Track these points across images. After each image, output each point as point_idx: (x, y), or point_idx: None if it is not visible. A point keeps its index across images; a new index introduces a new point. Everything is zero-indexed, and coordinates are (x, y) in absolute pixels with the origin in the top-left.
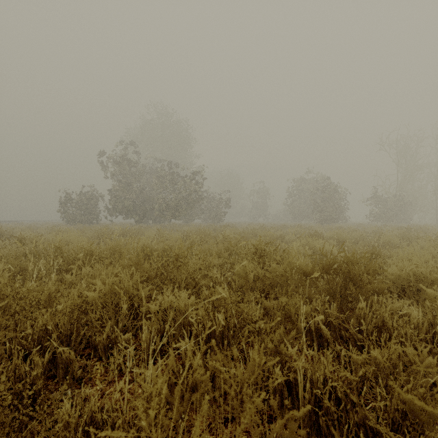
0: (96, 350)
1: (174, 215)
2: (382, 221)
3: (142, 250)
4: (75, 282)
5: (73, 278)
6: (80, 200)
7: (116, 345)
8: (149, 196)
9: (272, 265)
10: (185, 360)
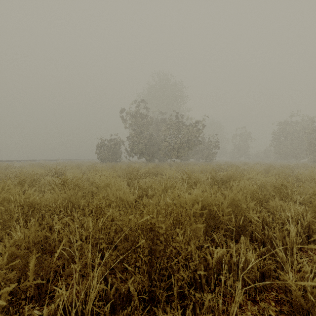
0: None
1: (177, 155)
2: None
3: None
4: None
5: None
6: (109, 145)
7: None
8: (155, 140)
9: None
10: None
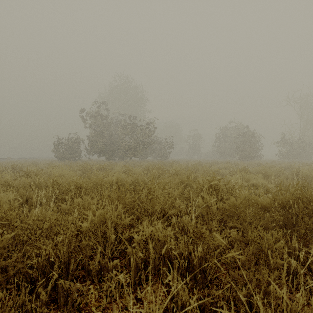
0: (89, 274)
1: (134, 154)
2: (289, 158)
3: (123, 186)
4: (69, 210)
5: (67, 207)
6: (67, 143)
7: (105, 269)
8: (115, 140)
9: (231, 199)
10: (178, 298)
